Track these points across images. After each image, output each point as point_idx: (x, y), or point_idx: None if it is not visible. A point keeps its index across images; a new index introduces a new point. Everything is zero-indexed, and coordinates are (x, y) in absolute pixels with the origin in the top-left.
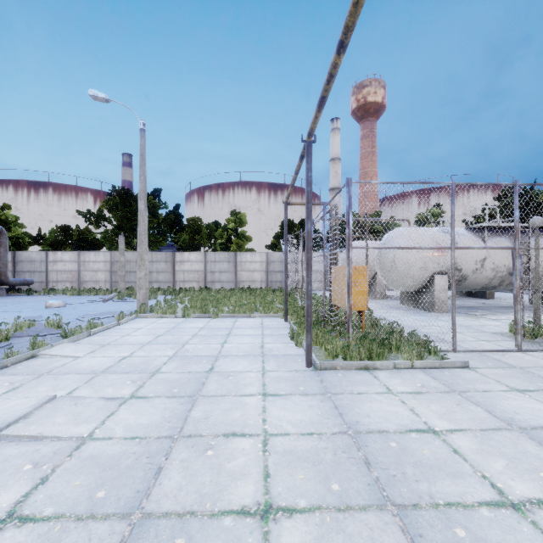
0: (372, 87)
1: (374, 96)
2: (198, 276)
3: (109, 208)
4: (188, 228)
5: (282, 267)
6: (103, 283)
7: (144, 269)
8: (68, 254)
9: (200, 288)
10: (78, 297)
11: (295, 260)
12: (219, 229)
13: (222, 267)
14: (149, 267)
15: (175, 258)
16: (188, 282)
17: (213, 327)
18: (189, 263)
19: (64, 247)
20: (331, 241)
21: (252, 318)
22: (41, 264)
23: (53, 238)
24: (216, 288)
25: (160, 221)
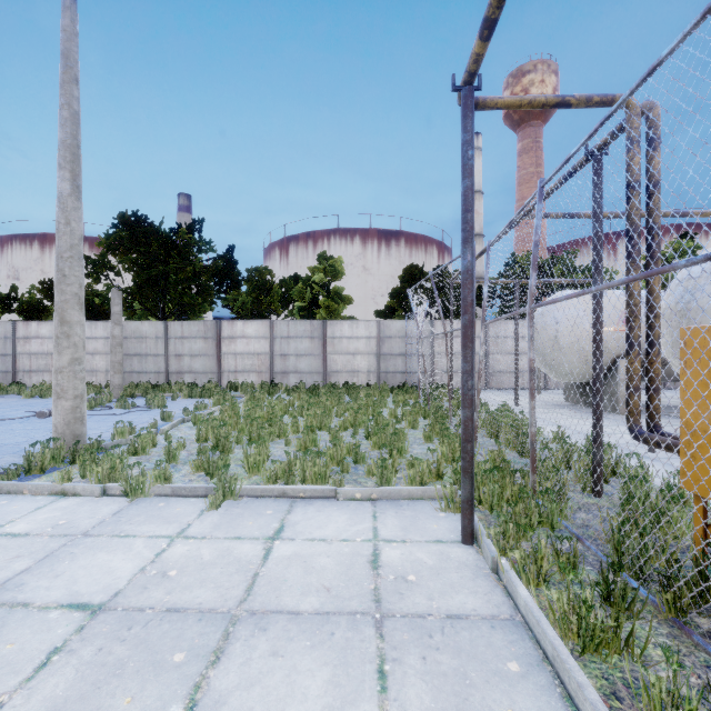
0: (538, 73)
1: (541, 86)
2: (259, 362)
3: (107, 246)
4: (249, 284)
5: (404, 347)
6: (102, 375)
7: (69, 346)
8: (47, 325)
9: (262, 383)
10: (33, 401)
11: (429, 333)
12: (298, 284)
13: (301, 347)
14: (178, 347)
15: (220, 331)
16: (243, 374)
17: (151, 607)
18: (244, 340)
19: (46, 315)
20: (632, 236)
21: (340, 506)
22: (5, 342)
23: (33, 302)
24: (290, 383)
25: (197, 270)
